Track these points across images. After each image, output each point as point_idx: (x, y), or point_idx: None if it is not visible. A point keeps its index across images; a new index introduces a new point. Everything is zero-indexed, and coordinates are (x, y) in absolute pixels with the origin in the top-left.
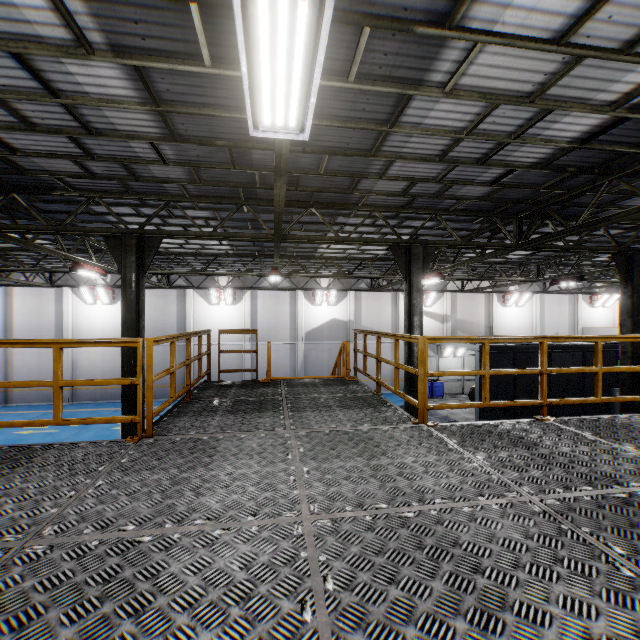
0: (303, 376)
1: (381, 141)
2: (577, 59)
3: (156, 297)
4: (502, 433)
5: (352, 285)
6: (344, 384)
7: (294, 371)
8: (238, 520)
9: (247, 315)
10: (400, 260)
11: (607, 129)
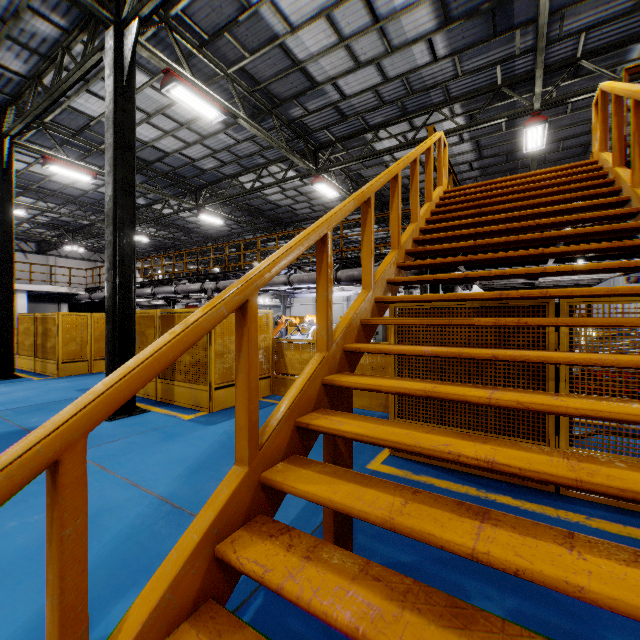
0: None
1: None
2: None
3: None
4: None
5: None
6: None
7: None
8: None
9: None
10: None
11: None
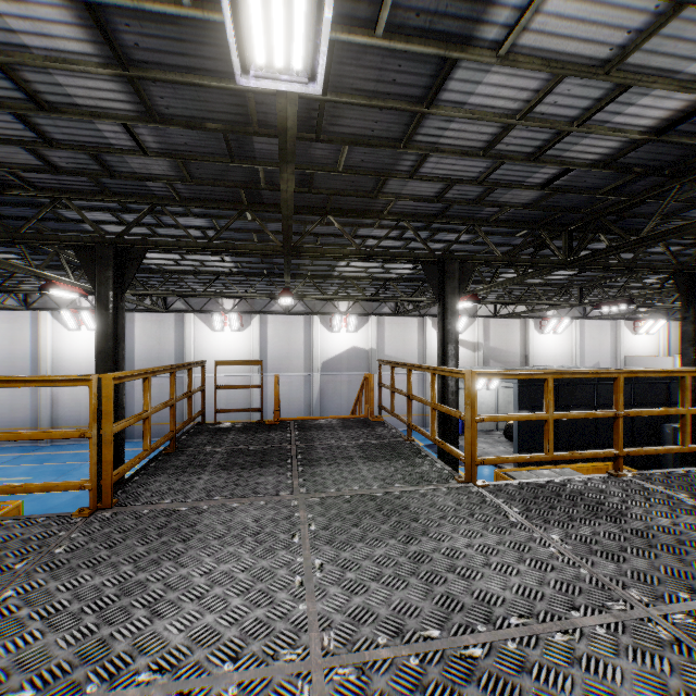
0: (319, 411)
1: (414, 127)
2: (674, 9)
3: (151, 322)
4: (574, 496)
5: (374, 309)
6: (367, 426)
7: (309, 406)
8: (208, 671)
9: (255, 343)
10: (432, 278)
11: (691, 115)
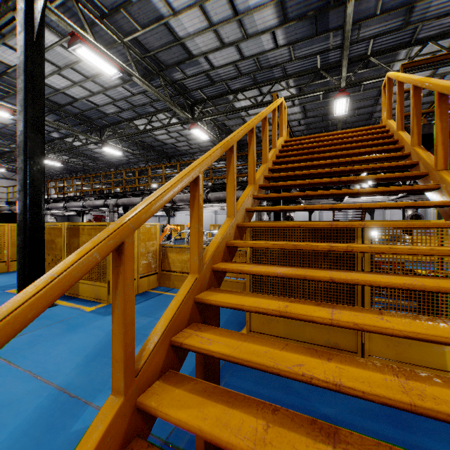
0: None
1: (377, 101)
2: None
3: None
4: None
5: None
6: None
7: None
8: None
9: None
10: None
11: None
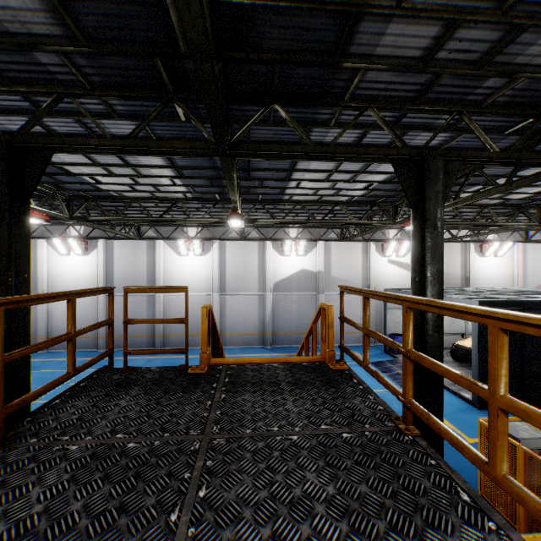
0: (271, 327)
1: None
2: None
3: (127, 248)
4: None
5: (321, 235)
6: (328, 383)
7: (262, 322)
8: None
9: (215, 266)
10: (407, 181)
11: None
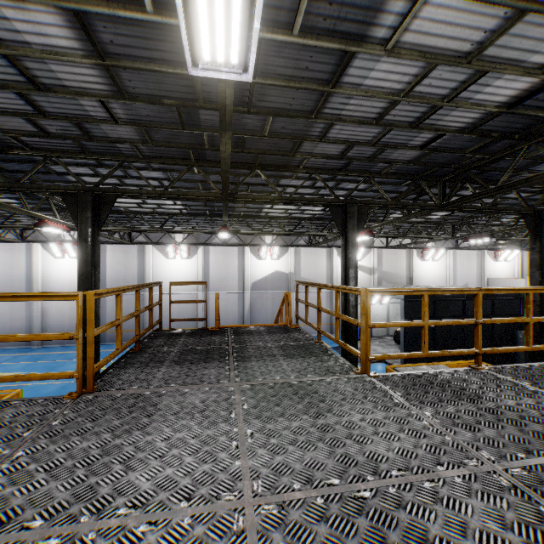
0: (250, 321)
1: (323, 102)
2: (519, 15)
3: (119, 252)
4: (443, 384)
5: (292, 242)
6: (287, 332)
7: (242, 317)
8: (169, 507)
9: (200, 268)
10: (337, 218)
11: (534, 93)
